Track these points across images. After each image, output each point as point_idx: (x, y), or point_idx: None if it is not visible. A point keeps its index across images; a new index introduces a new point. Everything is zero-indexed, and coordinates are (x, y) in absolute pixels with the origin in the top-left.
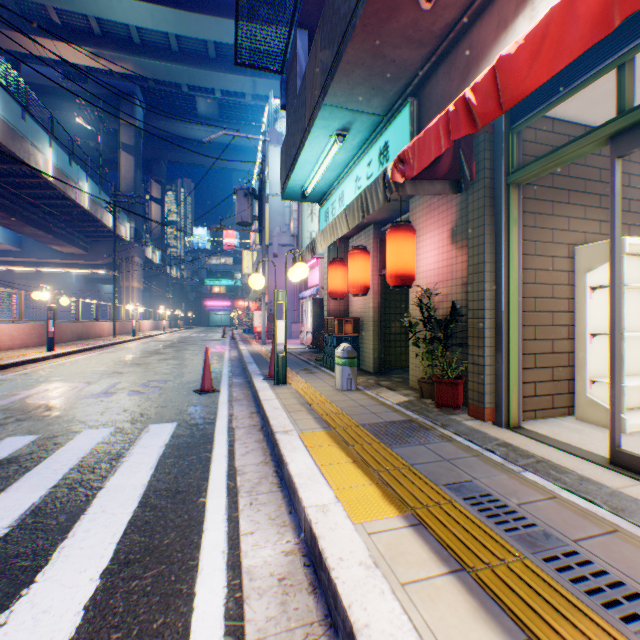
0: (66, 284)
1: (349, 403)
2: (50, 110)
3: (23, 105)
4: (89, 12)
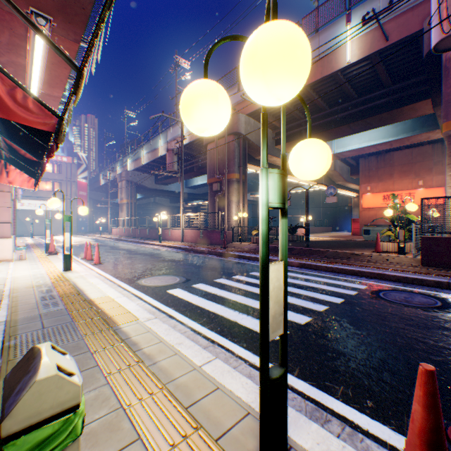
0: None
1: None
2: None
3: None
4: None
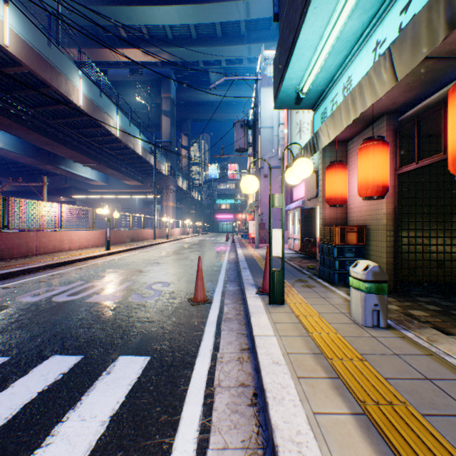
0: (133, 205)
1: (396, 365)
2: (123, 97)
3: (100, 88)
4: (141, 23)
